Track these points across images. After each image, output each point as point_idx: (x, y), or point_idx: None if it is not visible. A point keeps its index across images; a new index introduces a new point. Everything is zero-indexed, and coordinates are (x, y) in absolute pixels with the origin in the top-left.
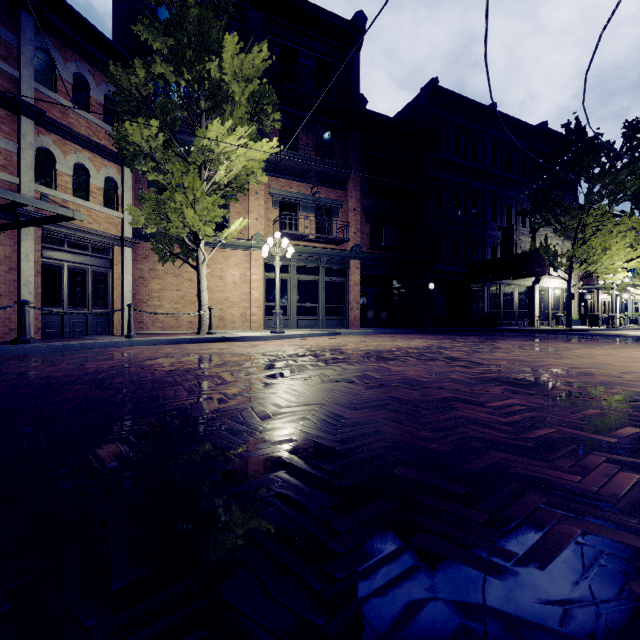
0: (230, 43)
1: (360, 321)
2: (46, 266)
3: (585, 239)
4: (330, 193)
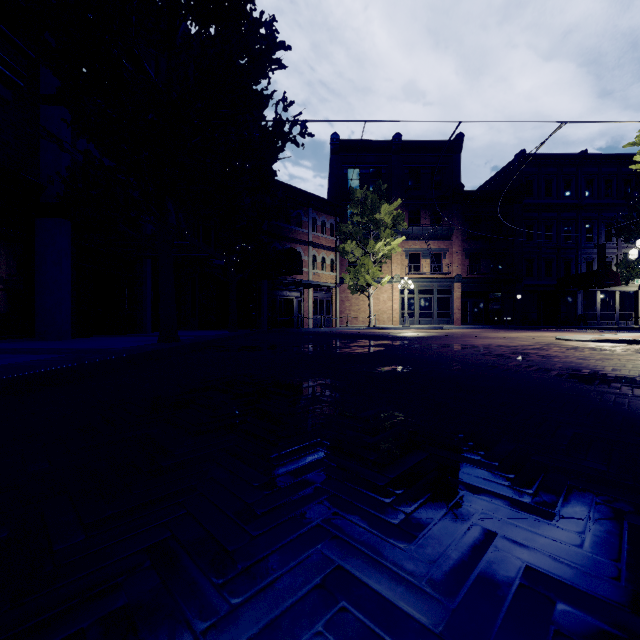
0: (384, 206)
1: (463, 321)
2: (313, 299)
3: None
4: (440, 244)
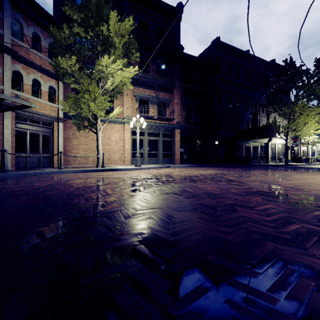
0: (113, 16)
1: (180, 160)
2: (18, 132)
3: (294, 119)
4: (165, 95)
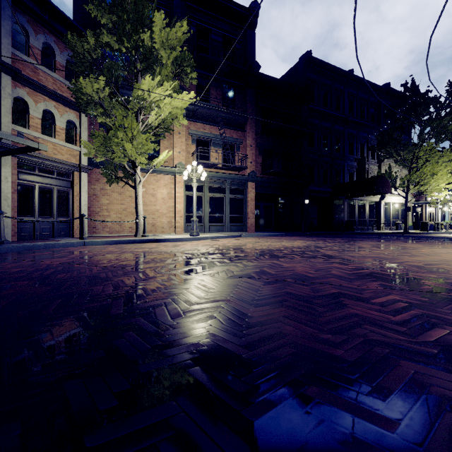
0: (158, 19)
1: (255, 227)
2: (21, 186)
3: (418, 167)
4: (233, 133)
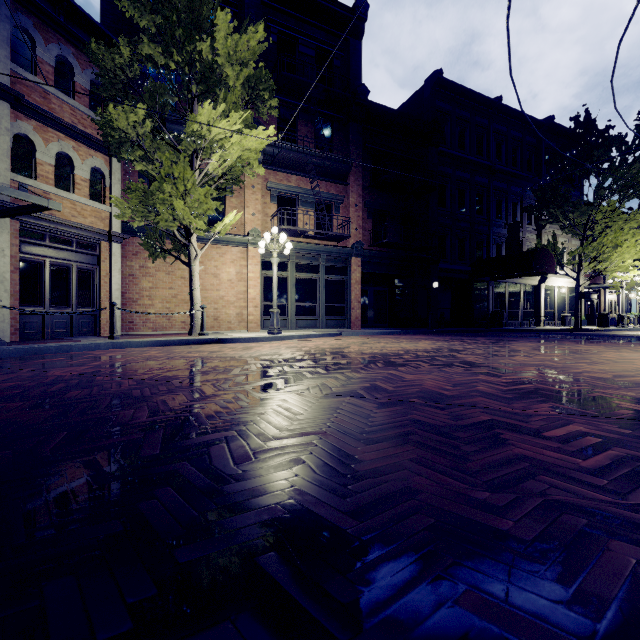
0: (223, 21)
1: (361, 321)
2: (25, 262)
3: (594, 236)
4: (330, 188)
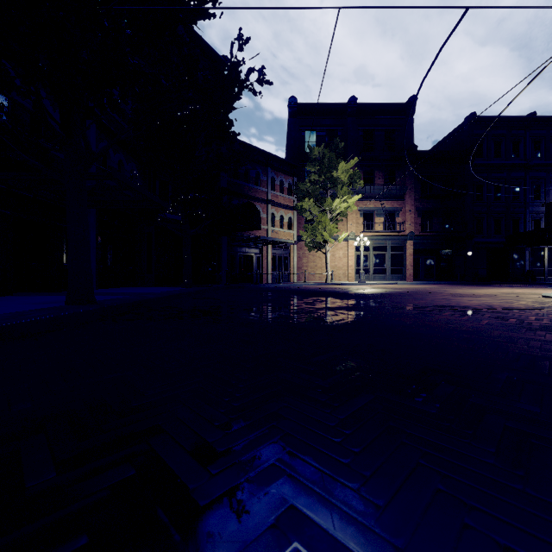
0: (341, 164)
1: (415, 277)
2: (272, 256)
3: None
4: (394, 203)
